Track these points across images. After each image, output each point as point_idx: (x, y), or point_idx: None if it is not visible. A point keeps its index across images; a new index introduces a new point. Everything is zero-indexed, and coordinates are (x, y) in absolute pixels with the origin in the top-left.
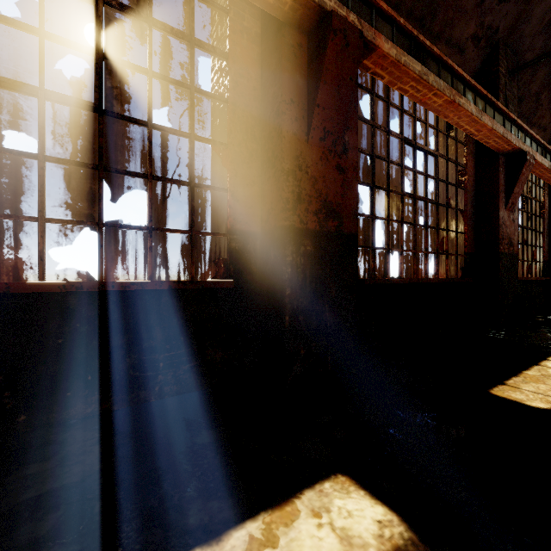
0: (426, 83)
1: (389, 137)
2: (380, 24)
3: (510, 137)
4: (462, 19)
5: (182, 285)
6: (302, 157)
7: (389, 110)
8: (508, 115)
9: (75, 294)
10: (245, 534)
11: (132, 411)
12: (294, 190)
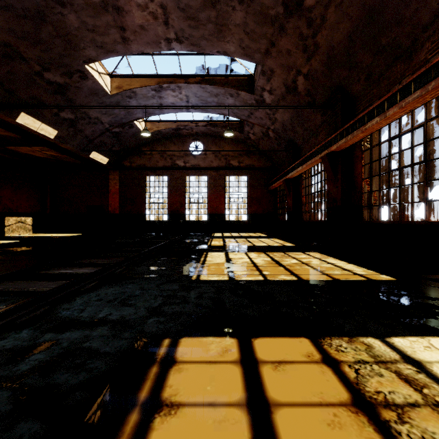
0: (349, 141)
1: (378, 147)
2: (335, 140)
3: (436, 83)
4: (419, 12)
5: (324, 221)
6: (329, 189)
7: (378, 133)
8: (436, 62)
9: (318, 222)
10: (290, 244)
11: (320, 243)
12: (328, 198)
